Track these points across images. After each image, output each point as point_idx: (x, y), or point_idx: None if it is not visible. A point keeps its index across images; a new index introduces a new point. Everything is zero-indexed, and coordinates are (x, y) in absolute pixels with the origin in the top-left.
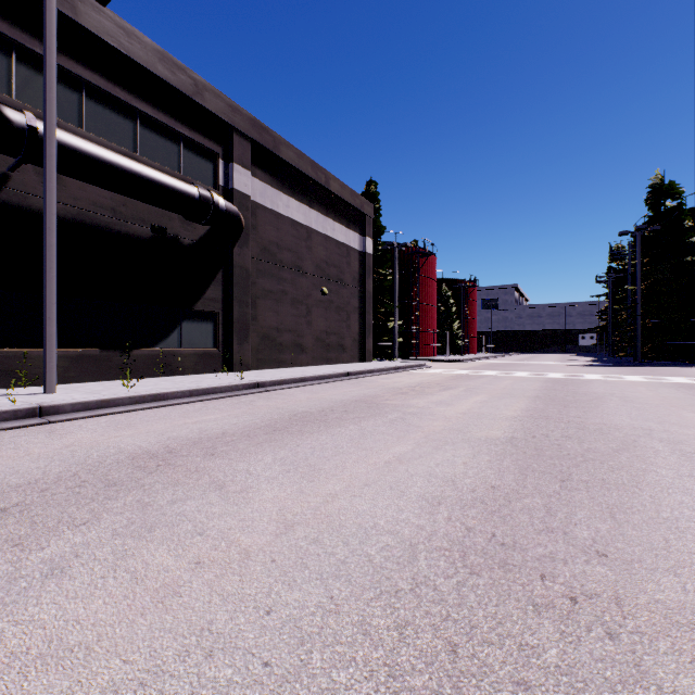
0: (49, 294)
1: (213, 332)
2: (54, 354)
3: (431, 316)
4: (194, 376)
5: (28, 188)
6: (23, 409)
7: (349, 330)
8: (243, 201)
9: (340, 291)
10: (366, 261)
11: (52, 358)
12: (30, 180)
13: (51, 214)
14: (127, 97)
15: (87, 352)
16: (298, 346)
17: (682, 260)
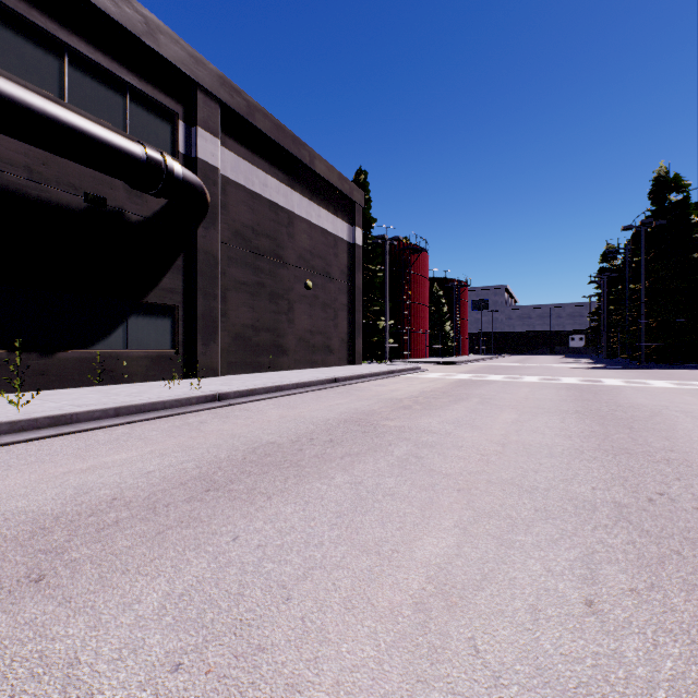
0: None
1: (171, 330)
2: None
3: (423, 316)
4: (144, 384)
5: None
6: None
7: (336, 330)
8: (210, 173)
9: (326, 286)
10: (355, 253)
11: None
12: None
13: None
14: (49, 24)
15: None
16: (277, 348)
17: (688, 256)
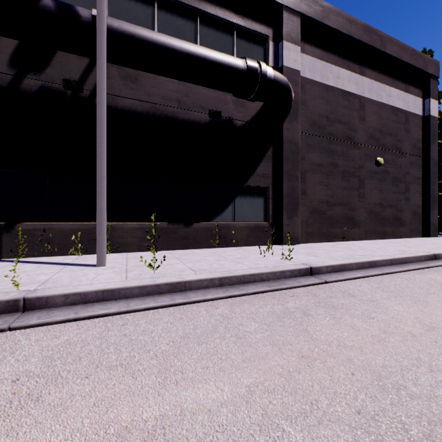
0: (99, 169)
1: (263, 207)
2: (103, 227)
3: None
4: (244, 248)
5: (115, 91)
6: (1, 302)
7: (407, 202)
8: (292, 77)
9: (396, 161)
10: (429, 125)
11: (101, 232)
12: (116, 84)
13: (100, 90)
14: (189, 0)
15: (157, 225)
16: (348, 220)
17: None
